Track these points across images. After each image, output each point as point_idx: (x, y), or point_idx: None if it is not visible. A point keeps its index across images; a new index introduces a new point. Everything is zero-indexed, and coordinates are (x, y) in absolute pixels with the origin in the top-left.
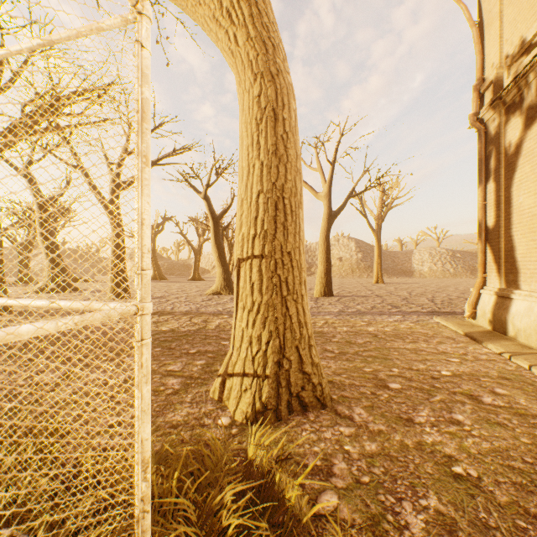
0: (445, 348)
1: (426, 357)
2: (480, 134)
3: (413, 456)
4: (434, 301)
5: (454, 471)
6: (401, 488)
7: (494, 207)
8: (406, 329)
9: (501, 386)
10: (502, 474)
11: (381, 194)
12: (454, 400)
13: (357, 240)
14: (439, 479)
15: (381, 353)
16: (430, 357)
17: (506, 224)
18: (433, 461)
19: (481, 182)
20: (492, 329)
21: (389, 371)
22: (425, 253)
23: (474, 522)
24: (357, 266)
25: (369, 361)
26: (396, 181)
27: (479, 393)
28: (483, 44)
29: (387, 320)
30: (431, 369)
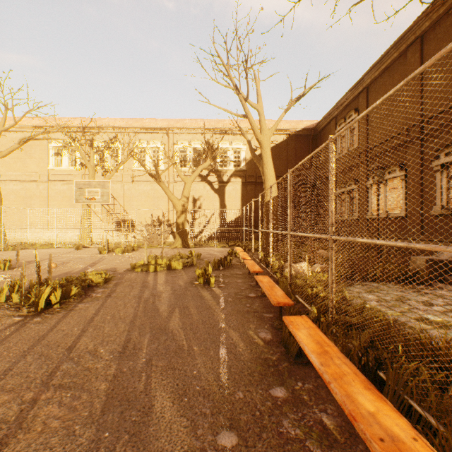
0: None
1: None
2: None
3: None
4: None
5: None
6: None
7: None
8: None
9: None
10: None
11: None
12: None
13: None
14: None
15: None
16: None
17: None
18: None
19: None
20: None
21: None
22: None
23: None
24: None
25: None
26: None
27: None
28: None
29: None
30: None
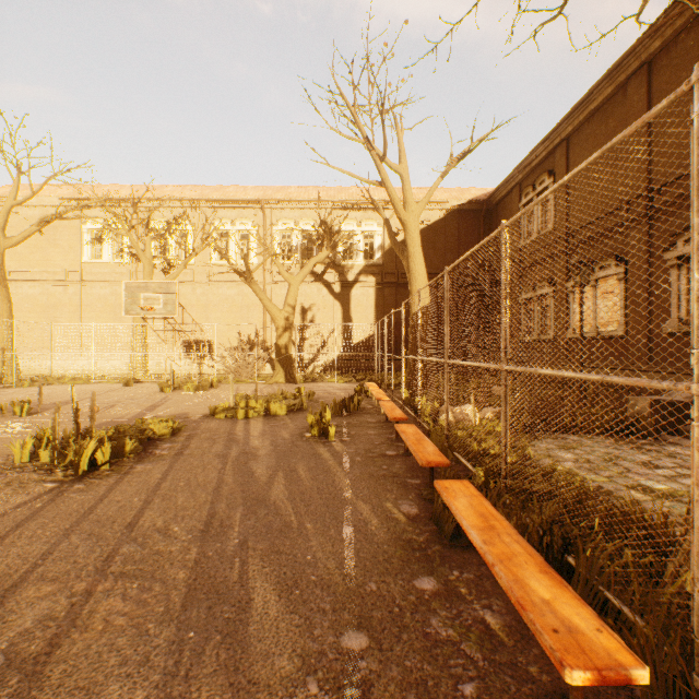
0: None
1: None
2: None
3: None
4: None
5: None
6: None
7: None
8: None
9: None
10: None
11: None
12: None
13: None
14: None
15: None
16: None
17: None
18: None
19: None
20: None
21: None
22: None
23: None
24: None
25: None
26: None
27: None
28: None
29: None
30: None
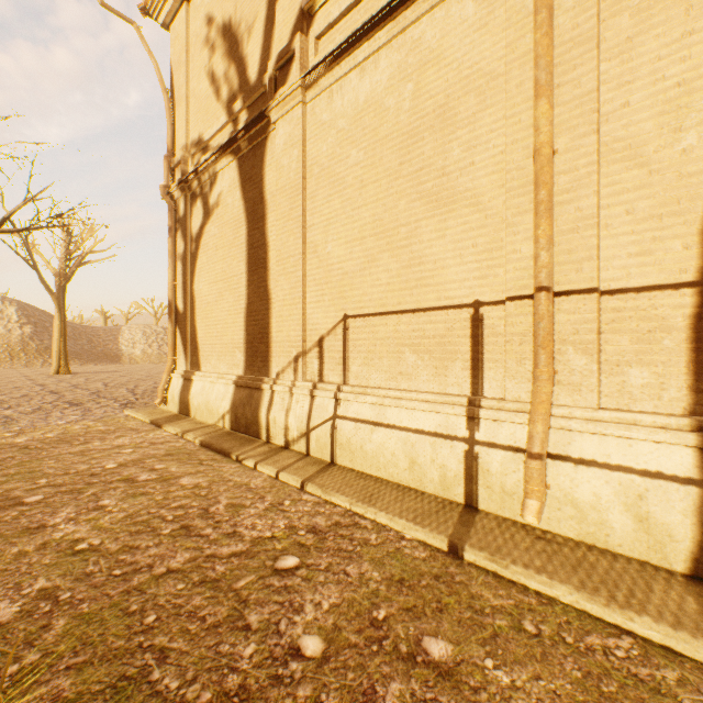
0: (124, 441)
1: (96, 455)
2: (172, 210)
3: (32, 558)
4: (136, 392)
5: (78, 549)
6: (2, 593)
7: (183, 289)
8: (82, 430)
9: (163, 462)
10: (126, 531)
11: (66, 239)
12: (109, 489)
13: (25, 304)
14: (57, 563)
15: (28, 467)
16: (101, 454)
17: (192, 308)
18: (57, 551)
19: (172, 261)
20: (180, 412)
21: (34, 484)
22: (139, 332)
23: (80, 577)
24: (22, 347)
25: (3, 481)
26: (92, 228)
27: (139, 474)
28: (175, 118)
29: (56, 424)
30: (96, 467)
